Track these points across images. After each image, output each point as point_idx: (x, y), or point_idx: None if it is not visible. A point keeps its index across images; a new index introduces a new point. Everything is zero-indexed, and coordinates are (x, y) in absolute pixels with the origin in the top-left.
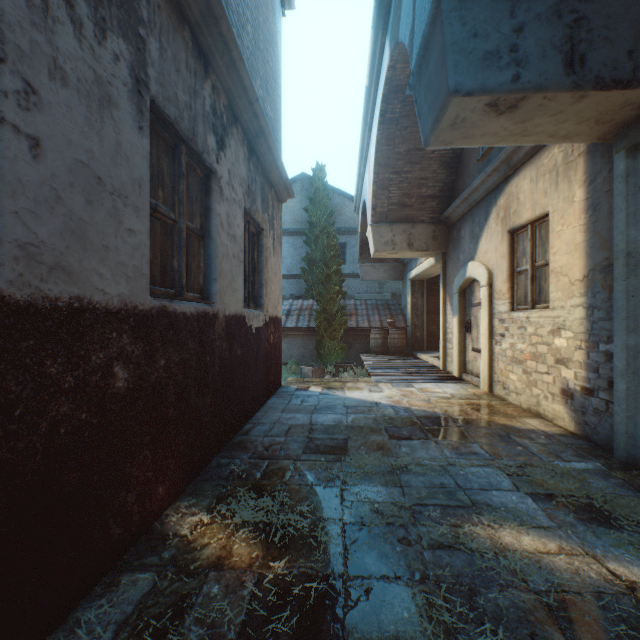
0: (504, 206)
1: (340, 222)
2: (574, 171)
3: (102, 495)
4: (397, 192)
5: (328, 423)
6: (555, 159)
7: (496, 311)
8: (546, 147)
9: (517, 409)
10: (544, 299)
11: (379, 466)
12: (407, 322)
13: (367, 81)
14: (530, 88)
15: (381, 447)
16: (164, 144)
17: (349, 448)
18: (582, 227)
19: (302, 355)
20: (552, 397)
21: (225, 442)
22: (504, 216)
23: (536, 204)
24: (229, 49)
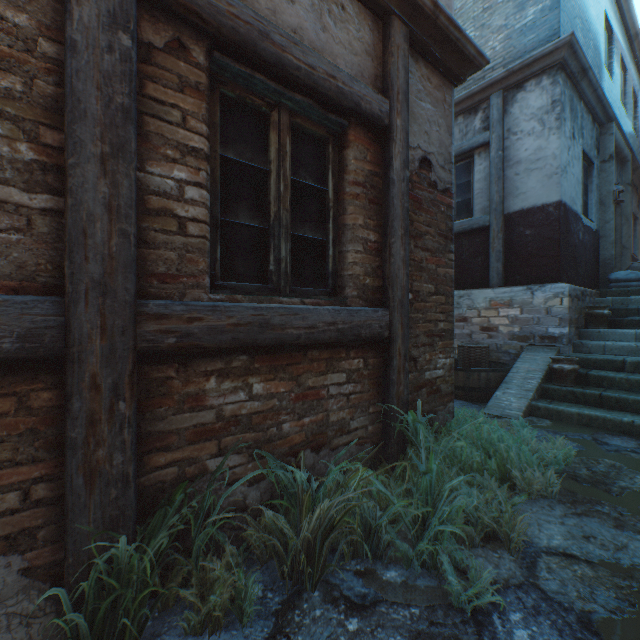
0: None
1: None
2: None
3: None
4: None
5: None
6: None
7: None
8: None
9: None
10: None
11: None
12: None
13: None
14: None
15: None
16: None
17: None
18: None
19: None
20: None
21: None
22: None
23: None
24: None
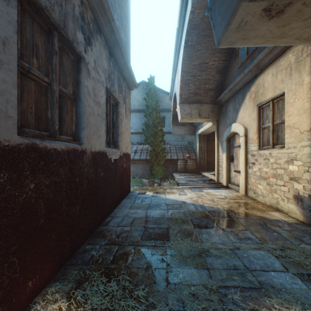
0: (254, 91)
1: (162, 105)
2: (303, 66)
3: None
4: (193, 87)
5: (156, 216)
6: (289, 60)
7: (249, 150)
8: (283, 54)
9: (264, 205)
10: (280, 143)
11: (190, 250)
12: (196, 156)
13: (177, 24)
14: None
15: (190, 234)
16: (39, 26)
17: (170, 235)
18: (309, 99)
19: (142, 173)
20: (287, 200)
21: (91, 232)
22: (254, 97)
23: (276, 88)
24: None
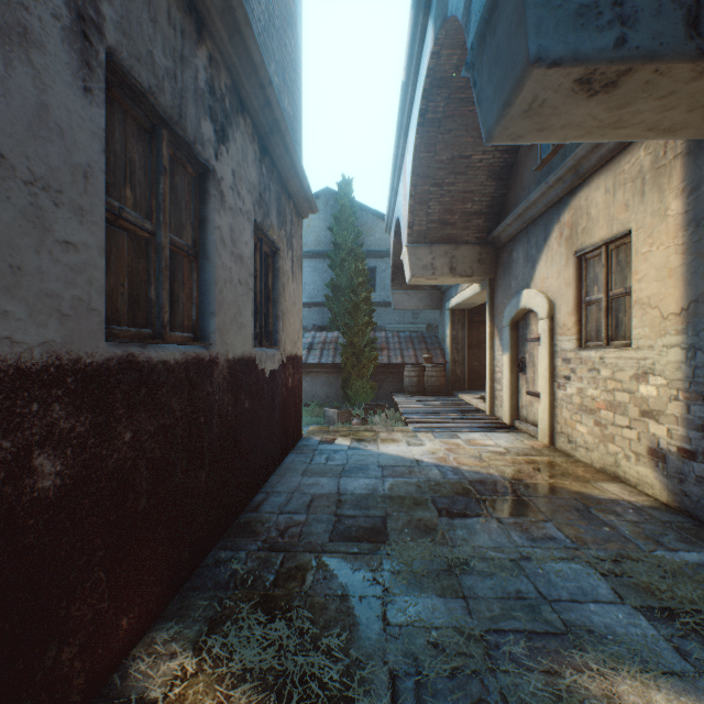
0: (570, 223)
1: (369, 243)
2: (668, 177)
3: (7, 670)
4: (438, 208)
5: (360, 492)
6: (640, 164)
7: (559, 349)
8: (628, 149)
9: (589, 469)
10: (623, 336)
11: (431, 561)
12: (446, 357)
13: (404, 75)
14: (639, 56)
15: (430, 529)
16: (135, 124)
17: (389, 531)
18: (679, 247)
19: (326, 395)
20: (636, 457)
21: (228, 524)
22: (570, 235)
23: (613, 220)
24: (231, 6)
